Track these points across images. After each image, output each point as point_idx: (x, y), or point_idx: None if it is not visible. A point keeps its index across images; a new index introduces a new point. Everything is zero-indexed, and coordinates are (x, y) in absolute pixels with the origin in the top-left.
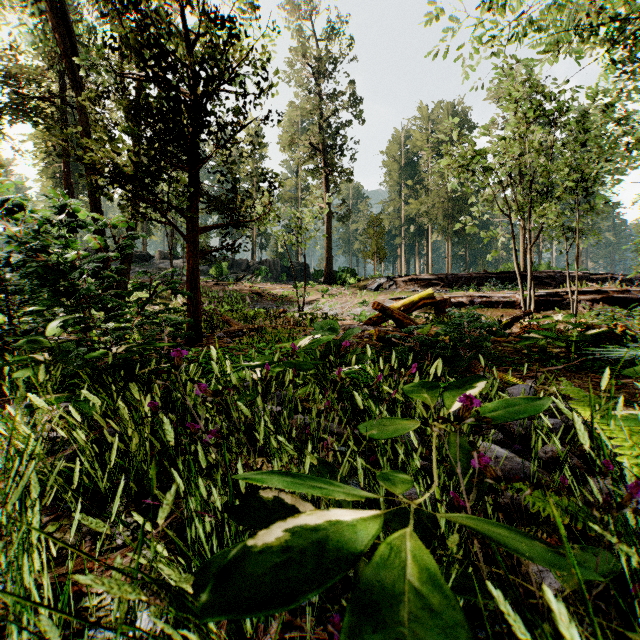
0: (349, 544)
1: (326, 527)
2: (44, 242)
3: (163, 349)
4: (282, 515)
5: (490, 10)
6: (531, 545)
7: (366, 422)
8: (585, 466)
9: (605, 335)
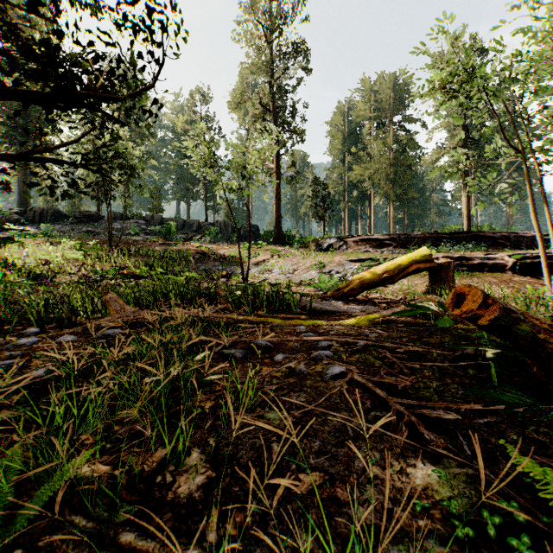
0: None
1: None
2: None
3: None
4: None
5: None
6: None
7: None
8: None
9: None
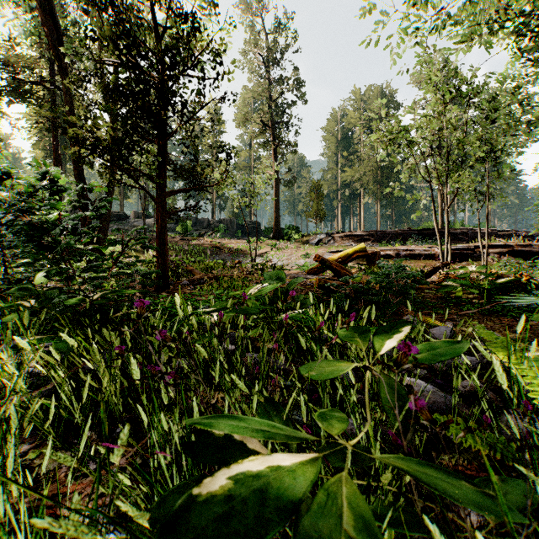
0: (293, 489)
1: (271, 471)
2: (32, 204)
3: (134, 296)
4: (233, 449)
5: (413, 7)
6: (462, 487)
7: (308, 363)
8: (499, 399)
9: (512, 283)
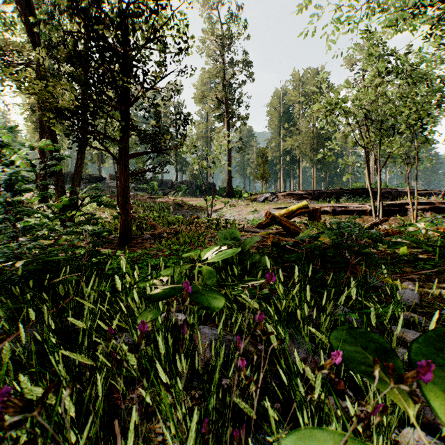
0: None
1: None
2: None
3: (84, 256)
4: None
5: None
6: None
7: (302, 431)
8: None
9: None
